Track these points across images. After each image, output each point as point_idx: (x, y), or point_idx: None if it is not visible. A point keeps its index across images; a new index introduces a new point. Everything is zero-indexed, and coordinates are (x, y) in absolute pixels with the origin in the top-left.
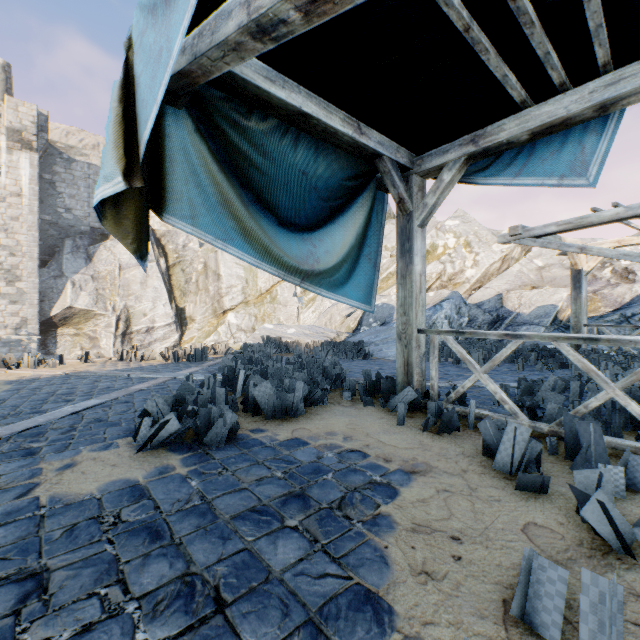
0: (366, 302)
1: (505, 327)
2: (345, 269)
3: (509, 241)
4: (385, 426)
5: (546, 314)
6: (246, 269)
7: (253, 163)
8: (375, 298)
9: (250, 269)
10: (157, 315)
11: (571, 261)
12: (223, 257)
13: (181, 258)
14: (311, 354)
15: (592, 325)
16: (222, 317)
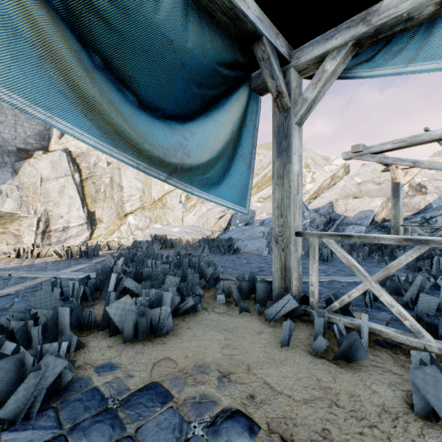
0: (241, 203)
1: (336, 226)
2: (219, 167)
3: (351, 157)
4: (267, 348)
5: (366, 217)
6: (143, 182)
7: (95, 8)
8: (249, 200)
9: (146, 182)
10: (72, 217)
11: (392, 176)
12: (125, 173)
13: (92, 173)
14: (191, 249)
15: (408, 225)
16: (124, 219)
